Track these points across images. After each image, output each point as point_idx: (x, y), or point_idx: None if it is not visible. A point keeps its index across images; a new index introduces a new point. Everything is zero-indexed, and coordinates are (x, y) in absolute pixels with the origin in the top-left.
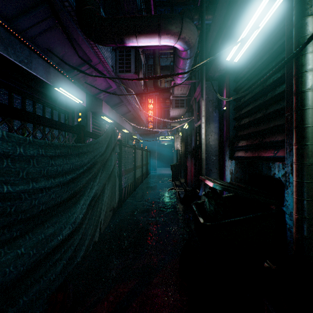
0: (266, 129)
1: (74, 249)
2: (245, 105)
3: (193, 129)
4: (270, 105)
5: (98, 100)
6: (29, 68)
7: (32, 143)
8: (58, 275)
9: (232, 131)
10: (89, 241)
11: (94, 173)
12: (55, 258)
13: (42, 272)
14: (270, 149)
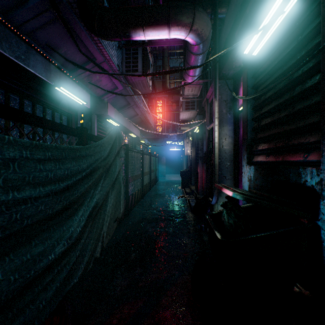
0: (294, 129)
1: (70, 268)
2: (266, 103)
3: (204, 133)
4: (298, 101)
5: (103, 101)
6: (26, 65)
7: (12, 142)
8: (50, 301)
9: (250, 133)
10: (89, 258)
11: (95, 180)
12: (46, 281)
13: (28, 299)
14: (299, 153)
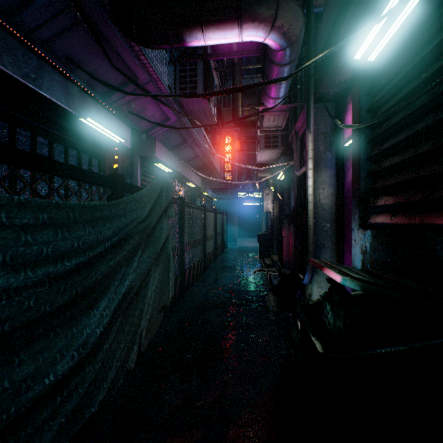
0: None
1: (84, 391)
2: (392, 133)
3: (292, 180)
4: None
5: (148, 138)
6: (39, 87)
7: None
8: None
9: (364, 180)
10: (117, 372)
11: (127, 253)
12: (41, 417)
13: None
14: None
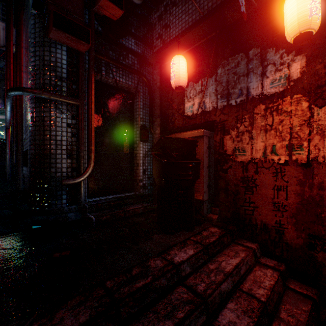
0: None
1: None
2: None
3: None
4: None
5: None
6: None
7: None
8: None
9: None
10: None
11: None
12: None
13: None
14: None
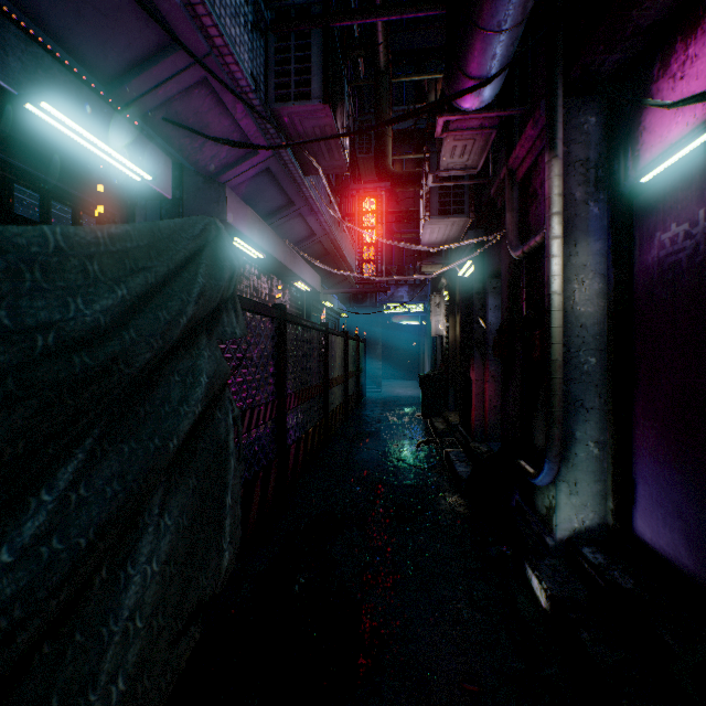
0: None
1: None
2: None
3: (491, 275)
4: None
5: (213, 184)
6: None
7: None
8: None
9: None
10: None
11: None
12: None
13: None
14: None
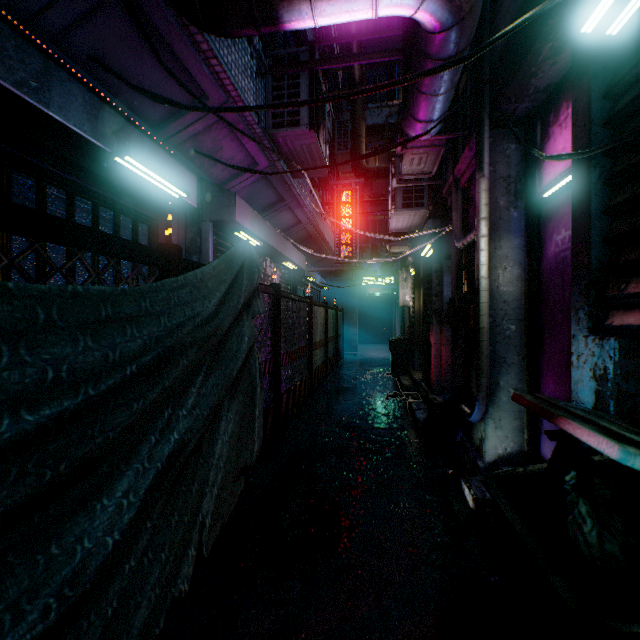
0: None
1: None
2: None
3: (446, 257)
4: None
5: (225, 193)
6: (44, 103)
7: None
8: None
9: (598, 248)
10: (153, 608)
11: (173, 382)
12: None
13: None
14: None
